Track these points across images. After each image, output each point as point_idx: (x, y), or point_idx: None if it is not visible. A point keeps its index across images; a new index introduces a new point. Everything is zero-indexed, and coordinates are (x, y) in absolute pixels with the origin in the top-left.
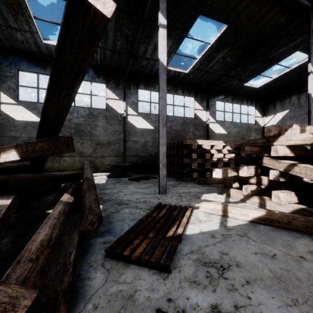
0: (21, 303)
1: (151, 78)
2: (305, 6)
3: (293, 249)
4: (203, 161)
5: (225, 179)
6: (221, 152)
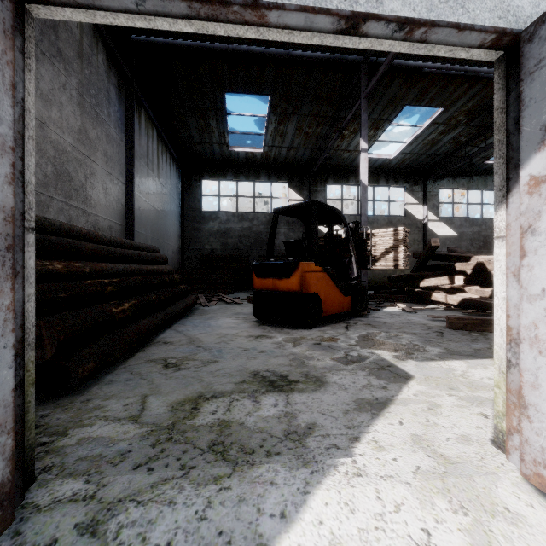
0: None
1: (455, 173)
2: None
3: None
4: None
5: None
6: None
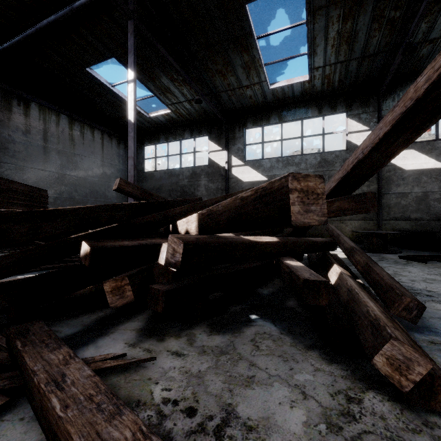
0: (414, 368)
1: None
2: None
3: None
4: None
5: None
6: None
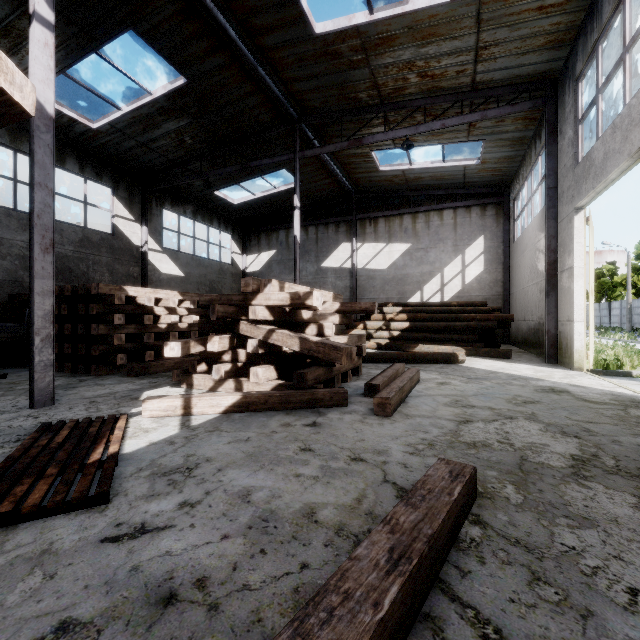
0: None
1: None
2: (292, 115)
3: (267, 427)
4: (139, 330)
5: (184, 361)
6: (175, 313)
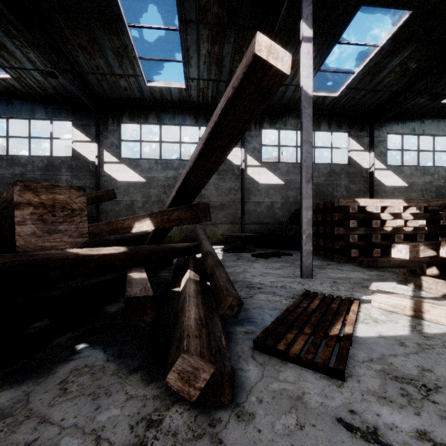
0: (201, 376)
1: (280, 111)
2: None
3: None
4: (368, 232)
5: (409, 260)
6: (399, 218)
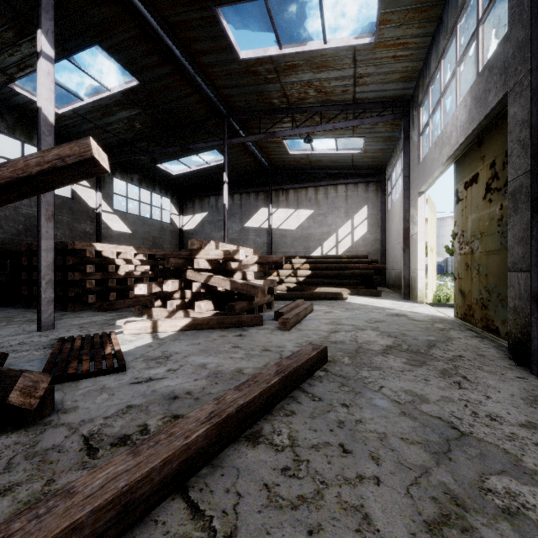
0: (41, 386)
1: None
2: (222, 111)
3: (210, 337)
4: (105, 276)
5: (140, 300)
6: (131, 263)
